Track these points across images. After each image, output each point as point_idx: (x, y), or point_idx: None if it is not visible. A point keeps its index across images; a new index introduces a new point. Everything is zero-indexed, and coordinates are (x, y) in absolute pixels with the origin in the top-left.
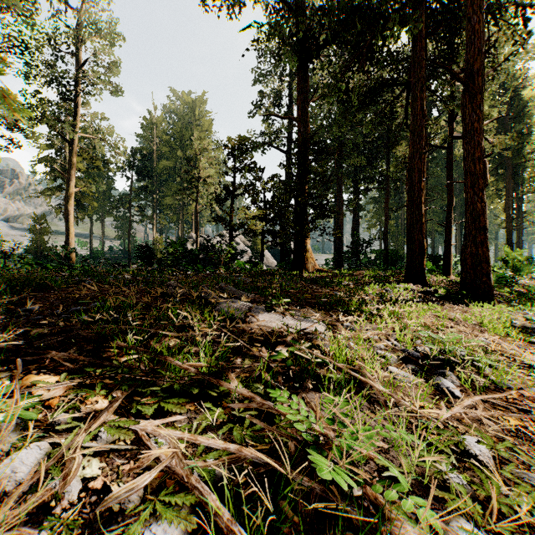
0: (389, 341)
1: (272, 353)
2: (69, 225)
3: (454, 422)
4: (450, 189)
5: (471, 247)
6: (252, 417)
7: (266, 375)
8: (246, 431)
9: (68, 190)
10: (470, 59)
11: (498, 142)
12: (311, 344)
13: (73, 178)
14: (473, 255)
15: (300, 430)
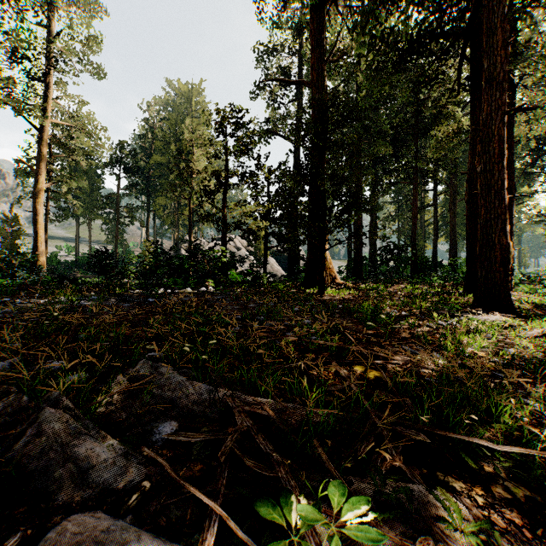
0: None
1: None
2: (38, 227)
3: None
4: (511, 178)
5: None
6: None
7: None
8: None
9: (36, 185)
10: None
11: None
12: None
13: (43, 171)
14: None
15: None
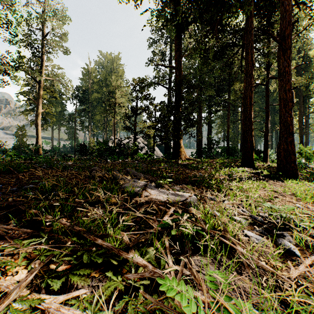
0: (239, 208)
1: (161, 221)
2: (38, 131)
3: (302, 280)
4: (268, 110)
5: (283, 144)
6: (144, 292)
7: (156, 243)
8: (139, 306)
9: (37, 110)
10: (283, 28)
11: (297, 81)
12: (187, 212)
13: (41, 103)
14: (285, 150)
15: (188, 313)
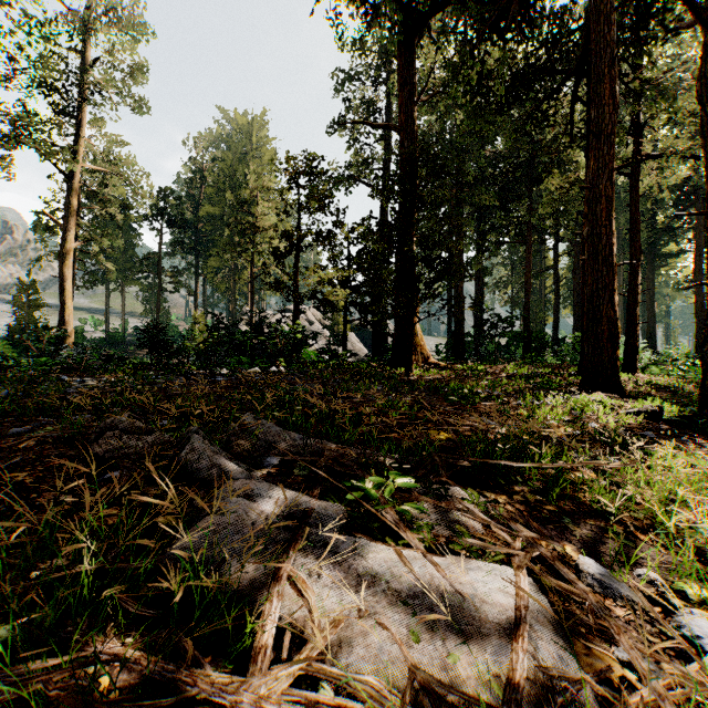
0: None
1: None
2: (65, 295)
3: None
4: (636, 238)
5: None
6: None
7: None
8: None
9: (62, 244)
10: None
11: None
12: None
13: (71, 227)
14: None
15: None
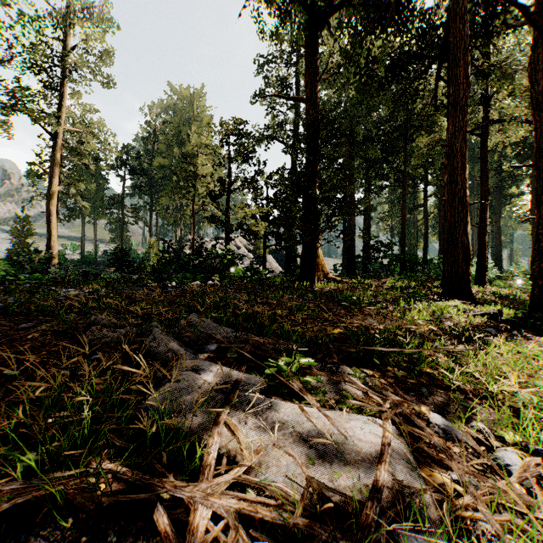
0: None
1: None
2: (51, 227)
3: None
4: (485, 183)
5: None
6: None
7: None
8: None
9: (49, 188)
10: None
11: None
12: None
13: (56, 175)
14: None
15: None
